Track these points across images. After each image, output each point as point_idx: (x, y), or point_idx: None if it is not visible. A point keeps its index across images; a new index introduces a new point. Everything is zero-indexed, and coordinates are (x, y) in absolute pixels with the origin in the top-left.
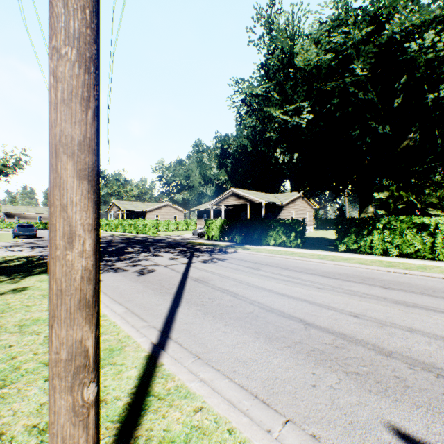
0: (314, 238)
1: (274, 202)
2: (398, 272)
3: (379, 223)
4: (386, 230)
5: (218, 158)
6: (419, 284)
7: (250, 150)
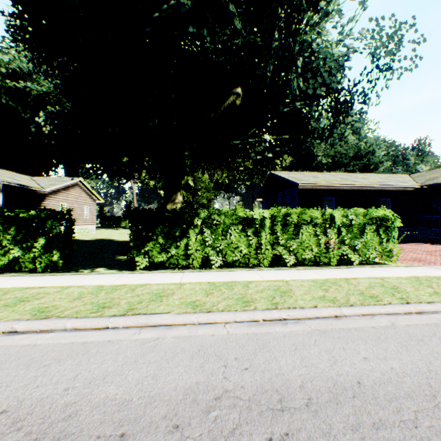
0: (97, 241)
1: (26, 186)
2: (272, 318)
3: (198, 217)
4: (207, 228)
5: None
6: (382, 382)
7: None
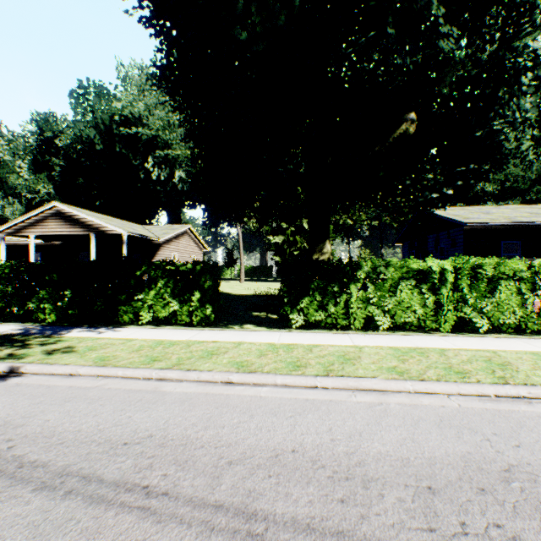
0: None
1: (146, 236)
2: (507, 395)
3: (361, 270)
4: (370, 283)
5: (33, 152)
6: None
7: (102, 151)
